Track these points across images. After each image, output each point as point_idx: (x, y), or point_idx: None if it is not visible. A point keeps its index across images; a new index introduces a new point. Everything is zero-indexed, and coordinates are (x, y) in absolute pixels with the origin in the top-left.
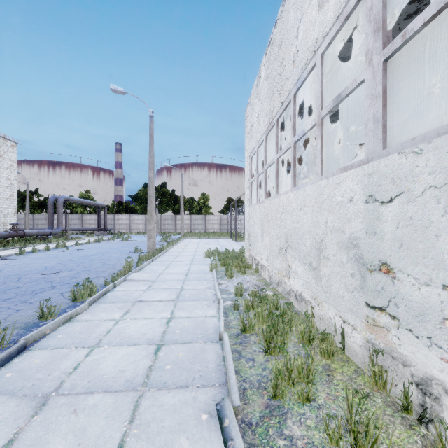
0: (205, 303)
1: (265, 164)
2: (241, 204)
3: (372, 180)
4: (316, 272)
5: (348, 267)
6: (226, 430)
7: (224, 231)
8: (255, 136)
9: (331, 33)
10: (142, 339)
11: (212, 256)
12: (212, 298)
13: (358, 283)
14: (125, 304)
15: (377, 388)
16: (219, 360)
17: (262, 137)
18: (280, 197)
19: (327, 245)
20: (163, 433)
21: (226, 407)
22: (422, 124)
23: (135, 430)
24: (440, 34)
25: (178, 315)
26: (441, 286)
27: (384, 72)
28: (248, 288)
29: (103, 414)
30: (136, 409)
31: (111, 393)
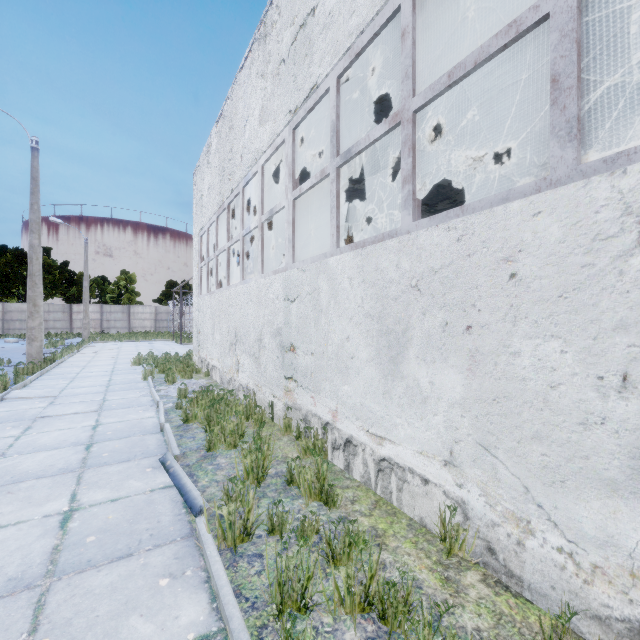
0: (140, 408)
1: (217, 249)
2: (190, 291)
3: (287, 285)
4: (258, 361)
5: (276, 352)
6: (168, 466)
7: (162, 330)
8: (206, 212)
9: (267, 153)
10: (65, 444)
11: (145, 363)
12: (149, 404)
13: (281, 362)
14: (21, 422)
15: (287, 434)
16: (160, 442)
17: (213, 216)
18: (230, 289)
19: (264, 335)
20: (113, 483)
21: (168, 456)
22: (377, 222)
23: (84, 487)
24: (370, 156)
25: (106, 421)
26: (311, 354)
27: (294, 208)
28: (194, 390)
29: (44, 487)
30: (80, 479)
31: (46, 477)
